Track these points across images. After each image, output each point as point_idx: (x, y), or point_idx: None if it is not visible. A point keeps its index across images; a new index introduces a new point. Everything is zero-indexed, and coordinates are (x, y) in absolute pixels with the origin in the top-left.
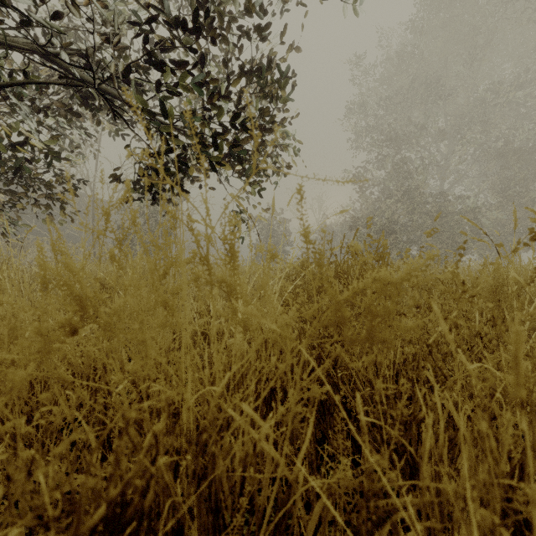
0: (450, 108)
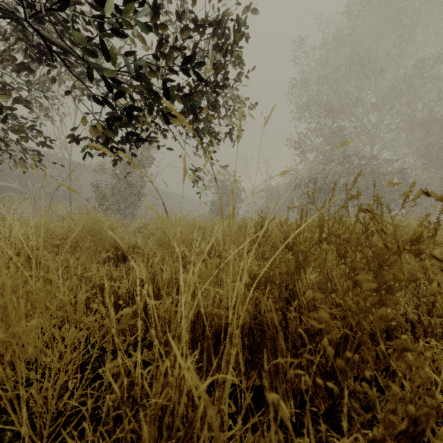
0: (379, 83)
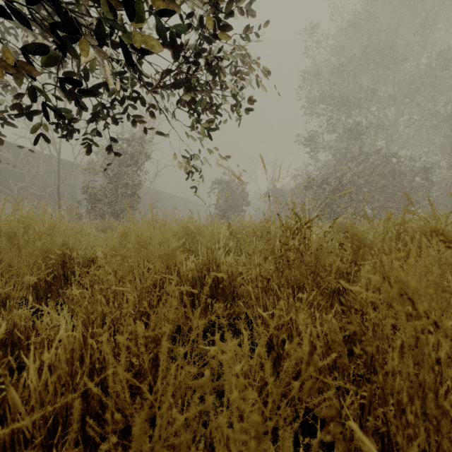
0: (398, 75)
